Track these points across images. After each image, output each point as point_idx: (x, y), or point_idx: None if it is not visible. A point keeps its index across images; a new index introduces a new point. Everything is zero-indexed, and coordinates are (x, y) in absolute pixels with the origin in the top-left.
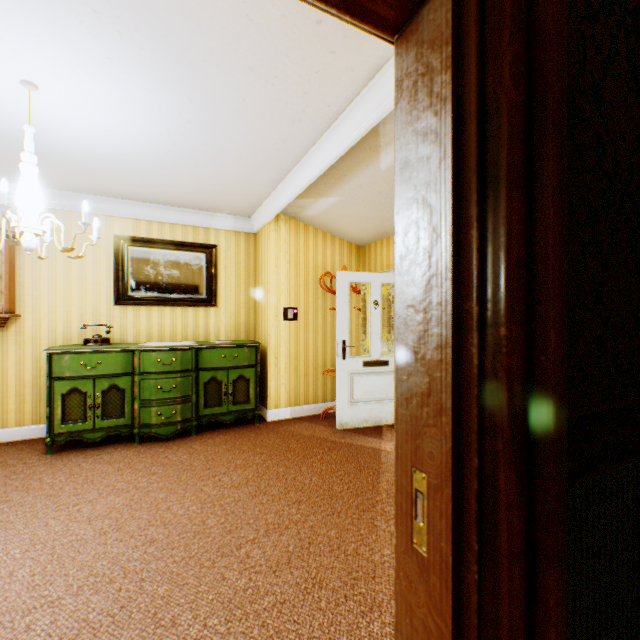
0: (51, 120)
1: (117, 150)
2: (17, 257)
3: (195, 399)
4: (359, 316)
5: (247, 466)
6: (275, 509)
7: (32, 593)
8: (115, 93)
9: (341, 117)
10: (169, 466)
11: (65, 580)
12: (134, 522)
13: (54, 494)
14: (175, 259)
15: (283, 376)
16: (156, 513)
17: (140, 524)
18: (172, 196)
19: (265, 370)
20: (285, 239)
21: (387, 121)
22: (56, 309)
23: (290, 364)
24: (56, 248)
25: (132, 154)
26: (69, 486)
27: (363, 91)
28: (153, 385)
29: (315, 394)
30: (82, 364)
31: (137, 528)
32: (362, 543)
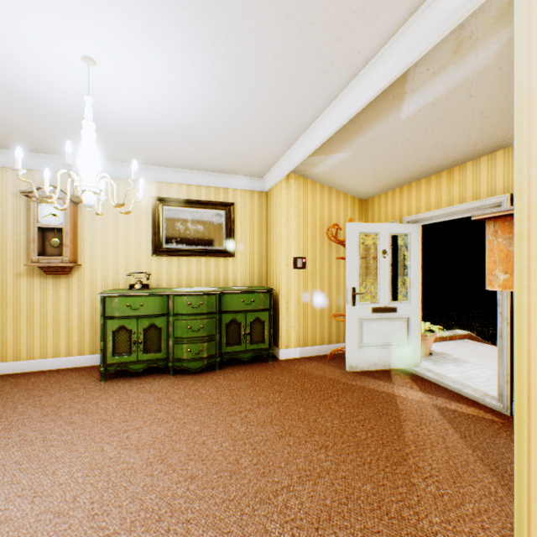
0: (105, 94)
1: (157, 119)
2: (79, 217)
3: (218, 338)
4: (361, 265)
5: (268, 404)
6: (303, 453)
7: (92, 523)
8: (159, 61)
9: (369, 64)
10: (199, 399)
11: (119, 512)
12: (175, 454)
13: (107, 419)
14: (200, 216)
15: (293, 319)
16: (193, 447)
17: (180, 457)
18: (198, 161)
19: (277, 313)
20: (294, 195)
21: (419, 63)
22: (107, 259)
23: (299, 308)
24: (107, 209)
25: (169, 122)
26: (119, 412)
27: (400, 29)
28: (184, 325)
29: (321, 336)
30: (128, 306)
31: (178, 461)
32: (404, 504)
